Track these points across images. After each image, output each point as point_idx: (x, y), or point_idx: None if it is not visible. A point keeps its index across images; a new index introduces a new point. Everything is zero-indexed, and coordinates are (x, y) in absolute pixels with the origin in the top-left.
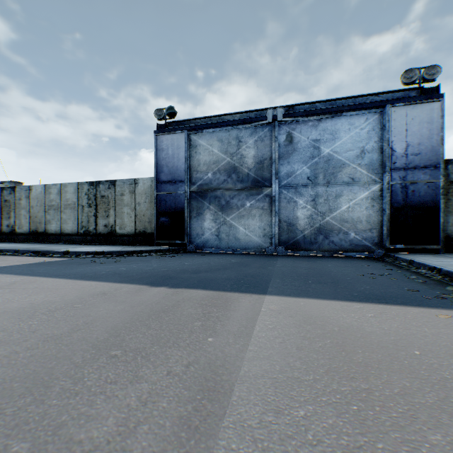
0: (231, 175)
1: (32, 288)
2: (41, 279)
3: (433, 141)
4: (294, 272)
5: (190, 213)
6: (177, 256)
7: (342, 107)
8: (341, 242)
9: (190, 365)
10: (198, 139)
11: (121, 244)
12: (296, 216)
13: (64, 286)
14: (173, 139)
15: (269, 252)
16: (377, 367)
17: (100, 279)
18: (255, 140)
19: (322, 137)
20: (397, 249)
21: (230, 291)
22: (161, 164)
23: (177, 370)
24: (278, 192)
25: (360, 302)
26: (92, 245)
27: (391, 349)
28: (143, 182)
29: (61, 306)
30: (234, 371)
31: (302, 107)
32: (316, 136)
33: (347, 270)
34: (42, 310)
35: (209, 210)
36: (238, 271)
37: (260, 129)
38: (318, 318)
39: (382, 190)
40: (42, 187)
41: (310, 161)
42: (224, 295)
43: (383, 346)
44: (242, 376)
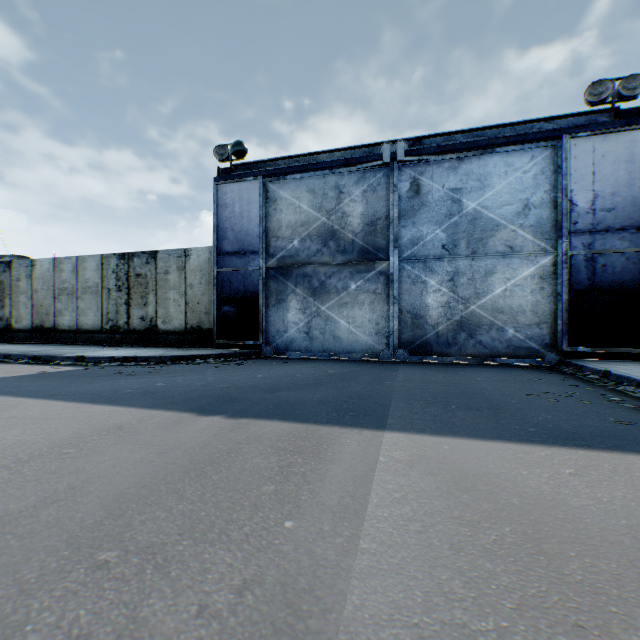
0: (328, 243)
1: (7, 418)
2: (27, 401)
3: (635, 189)
4: (426, 389)
5: (267, 299)
6: (246, 364)
7: (496, 139)
8: (493, 343)
9: (246, 589)
10: (279, 189)
11: (165, 346)
12: (426, 304)
13: (59, 414)
14: (241, 190)
15: (384, 357)
16: (618, 596)
17: (121, 403)
18: (364, 190)
19: (464, 185)
20: (579, 354)
21: (326, 424)
22: (224, 227)
23: (218, 603)
24: (398, 268)
25: (544, 445)
26: (122, 348)
27: (629, 548)
28: (197, 253)
29: (40, 452)
30: (333, 605)
31: (434, 140)
32: (456, 183)
33: (509, 387)
34: (5, 459)
35: (295, 295)
36: (338, 388)
37: (370, 173)
38: (478, 478)
39: (556, 265)
40: (50, 261)
41: (446, 221)
42: (315, 431)
43: (612, 541)
44: (349, 619)
